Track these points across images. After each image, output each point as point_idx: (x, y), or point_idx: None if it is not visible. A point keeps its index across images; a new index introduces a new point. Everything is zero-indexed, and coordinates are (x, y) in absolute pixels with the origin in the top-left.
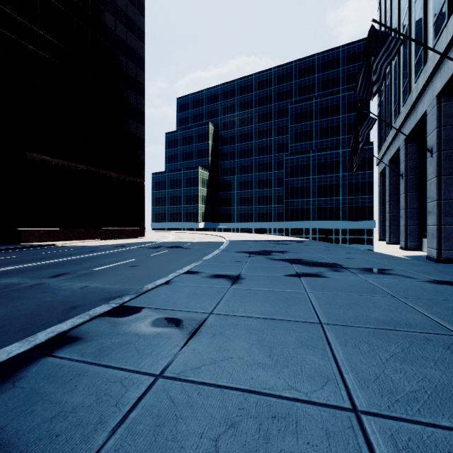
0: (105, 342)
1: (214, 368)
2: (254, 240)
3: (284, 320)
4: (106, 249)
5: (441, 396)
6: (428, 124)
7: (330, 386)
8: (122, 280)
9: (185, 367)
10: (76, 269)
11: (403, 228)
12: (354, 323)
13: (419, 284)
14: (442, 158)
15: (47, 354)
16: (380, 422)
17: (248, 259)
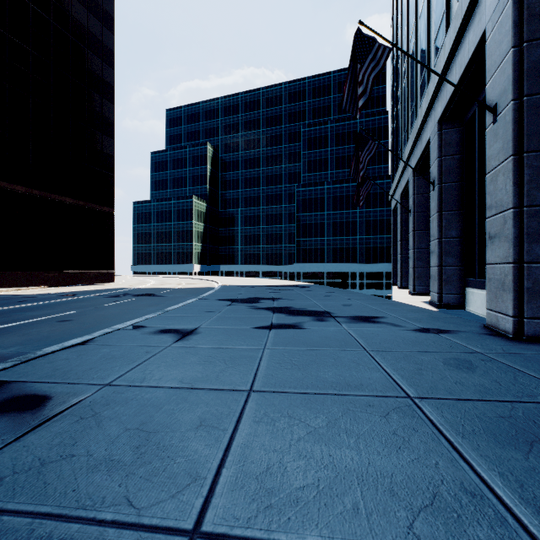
0: None
1: (25, 478)
2: (252, 285)
3: (203, 390)
4: (45, 299)
5: (334, 490)
6: (431, 153)
7: (187, 492)
8: (27, 341)
9: None
10: None
11: (411, 271)
12: (293, 388)
13: (402, 334)
14: (442, 192)
15: None
16: None
17: (224, 308)
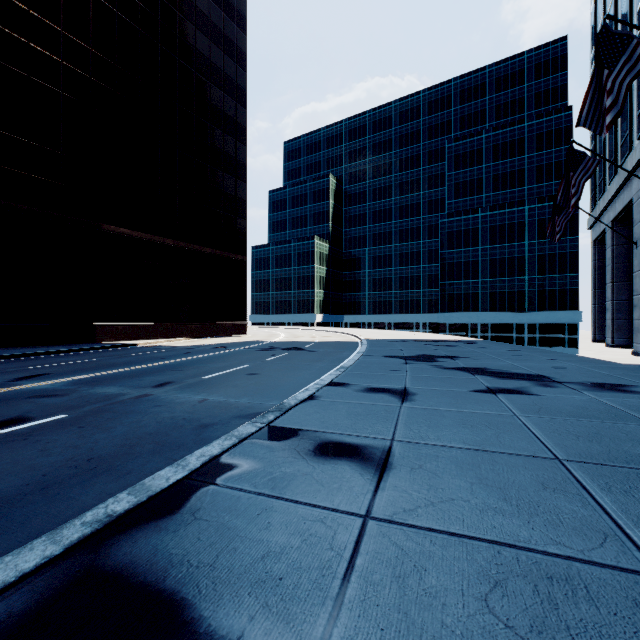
0: (274, 471)
1: (435, 511)
2: (401, 340)
3: (503, 454)
4: (204, 351)
5: None
6: None
7: (614, 544)
8: (247, 393)
9: (396, 507)
10: (180, 377)
11: (638, 324)
12: (610, 462)
13: None
14: None
15: (211, 482)
16: None
17: (406, 367)
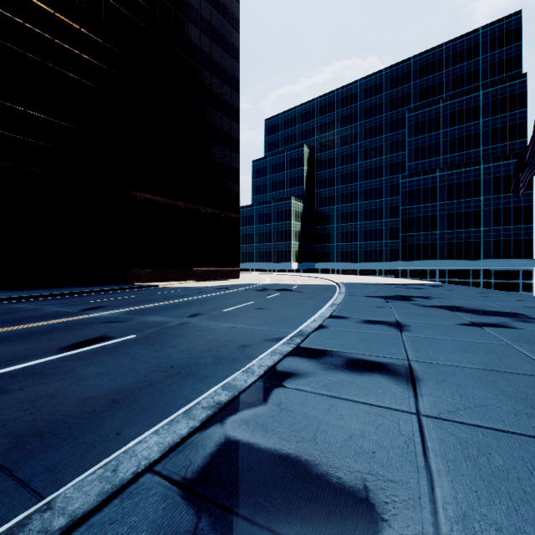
0: (324, 379)
1: (475, 413)
2: (372, 283)
3: (512, 373)
4: (212, 291)
5: None
6: None
7: None
8: (264, 322)
9: (439, 409)
10: (205, 310)
11: None
12: None
13: None
14: None
15: (279, 384)
16: None
17: (388, 304)
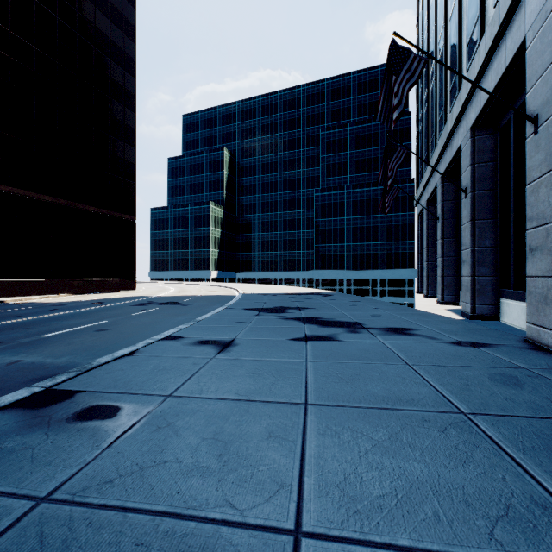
0: None
1: (131, 480)
2: (273, 293)
3: (261, 402)
4: (75, 307)
5: (412, 500)
6: (463, 160)
7: (279, 497)
8: (75, 351)
9: (91, 481)
10: (17, 336)
11: (439, 280)
12: (347, 402)
13: (440, 347)
14: (475, 200)
15: None
16: (321, 549)
17: (254, 318)
